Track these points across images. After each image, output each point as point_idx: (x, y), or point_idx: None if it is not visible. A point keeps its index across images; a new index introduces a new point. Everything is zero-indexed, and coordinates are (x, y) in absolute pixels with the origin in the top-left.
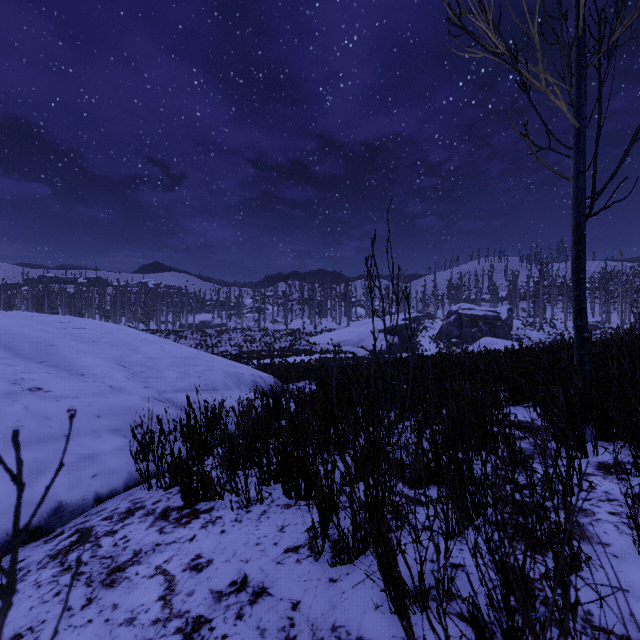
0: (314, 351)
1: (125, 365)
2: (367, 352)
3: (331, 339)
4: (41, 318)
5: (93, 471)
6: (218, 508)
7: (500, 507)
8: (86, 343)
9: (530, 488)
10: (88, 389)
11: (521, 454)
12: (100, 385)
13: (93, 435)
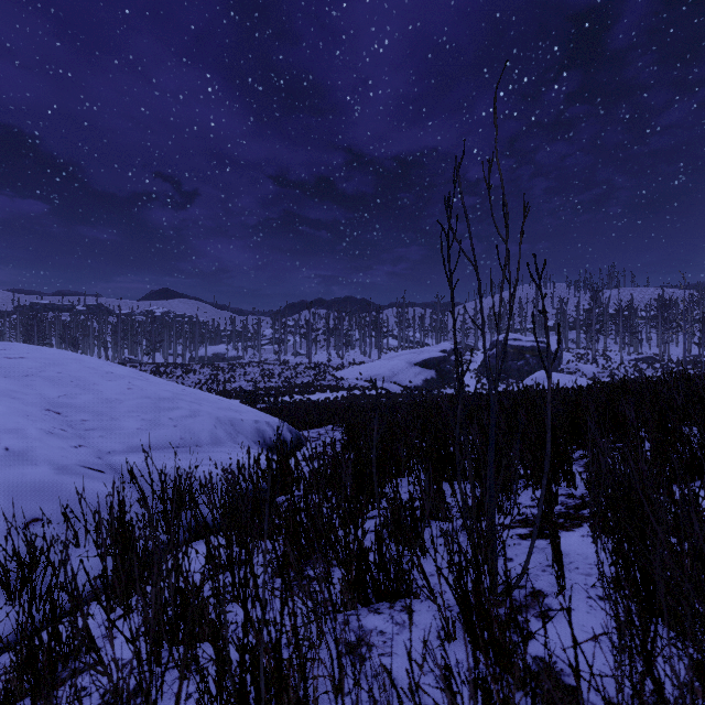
0: (341, 387)
1: (60, 410)
2: (401, 388)
3: (360, 373)
4: None
5: None
6: None
7: None
8: (12, 378)
9: None
10: None
11: None
12: None
13: None
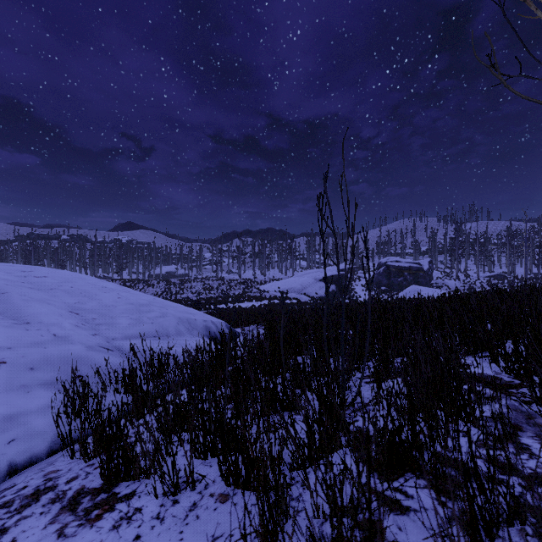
0: (263, 297)
1: (78, 312)
2: (309, 298)
3: (278, 287)
4: (5, 267)
5: (11, 435)
6: (140, 493)
7: (516, 521)
8: (43, 291)
9: (541, 483)
10: (28, 338)
11: (510, 426)
12: (43, 334)
13: (22, 390)
